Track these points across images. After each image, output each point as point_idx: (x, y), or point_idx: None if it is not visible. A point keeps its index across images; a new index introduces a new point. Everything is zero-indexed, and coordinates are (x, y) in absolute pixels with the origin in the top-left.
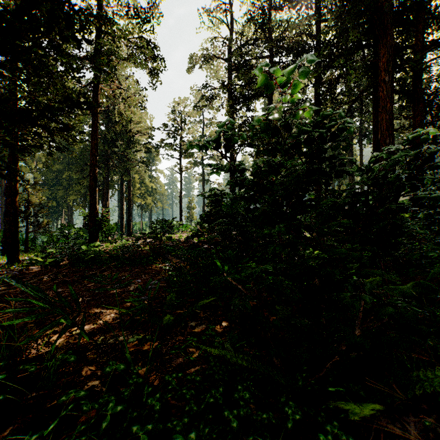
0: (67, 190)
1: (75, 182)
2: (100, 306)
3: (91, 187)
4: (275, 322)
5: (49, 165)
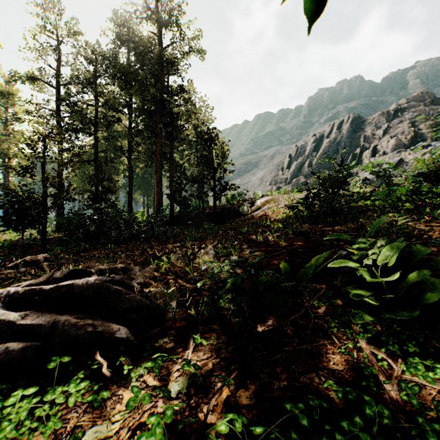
0: None
1: None
2: None
3: None
4: (116, 236)
5: None
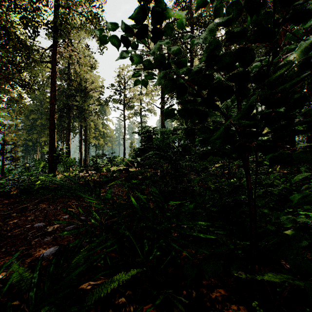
0: (40, 133)
1: (46, 127)
2: None
3: (50, 129)
4: None
5: (27, 115)
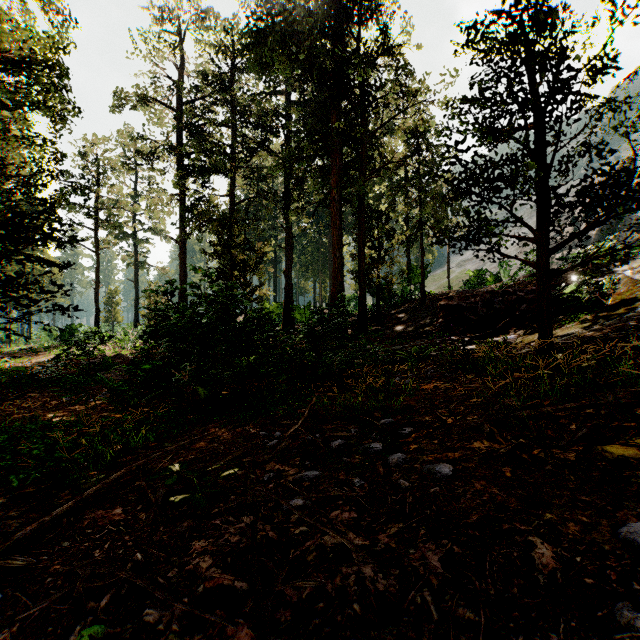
0: None
1: None
2: (67, 409)
3: None
4: (190, 383)
5: None
